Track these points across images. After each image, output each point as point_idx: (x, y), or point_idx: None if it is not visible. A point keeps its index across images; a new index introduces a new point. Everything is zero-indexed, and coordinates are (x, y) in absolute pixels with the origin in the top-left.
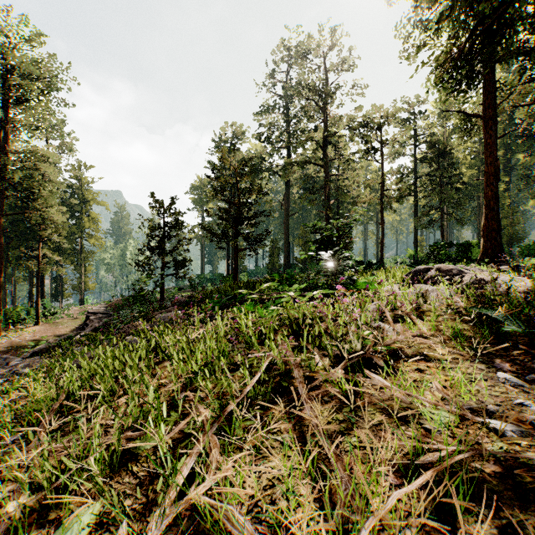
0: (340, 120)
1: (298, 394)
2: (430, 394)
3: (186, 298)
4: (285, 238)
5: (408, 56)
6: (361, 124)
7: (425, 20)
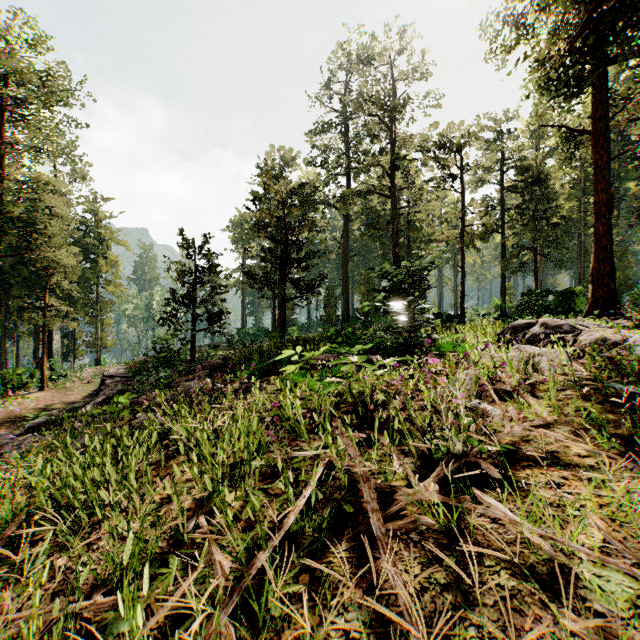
0: (411, 141)
1: (370, 525)
2: (582, 532)
3: (220, 360)
4: (343, 285)
5: (505, 47)
6: (437, 145)
7: (518, 14)
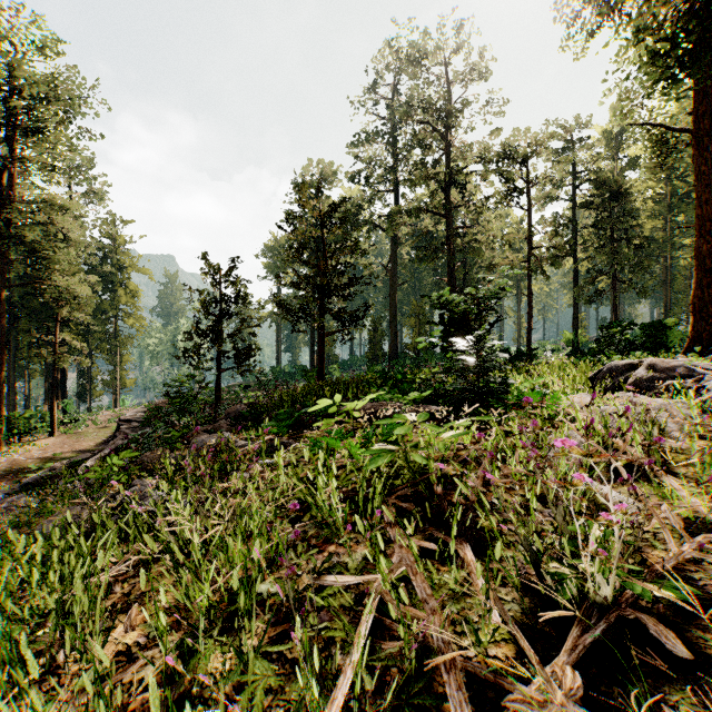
0: (470, 150)
1: None
2: None
3: (246, 406)
4: (391, 317)
5: (601, 12)
6: (499, 154)
7: None
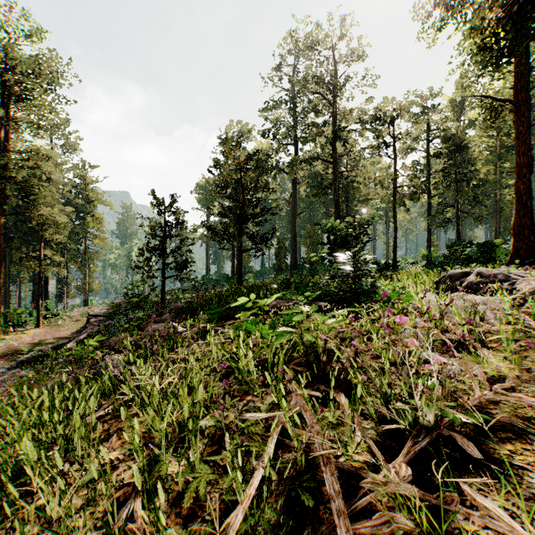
0: (350, 114)
1: (333, 524)
2: None
3: (185, 304)
4: (292, 238)
5: (443, 17)
6: (372, 117)
7: (445, 1)
